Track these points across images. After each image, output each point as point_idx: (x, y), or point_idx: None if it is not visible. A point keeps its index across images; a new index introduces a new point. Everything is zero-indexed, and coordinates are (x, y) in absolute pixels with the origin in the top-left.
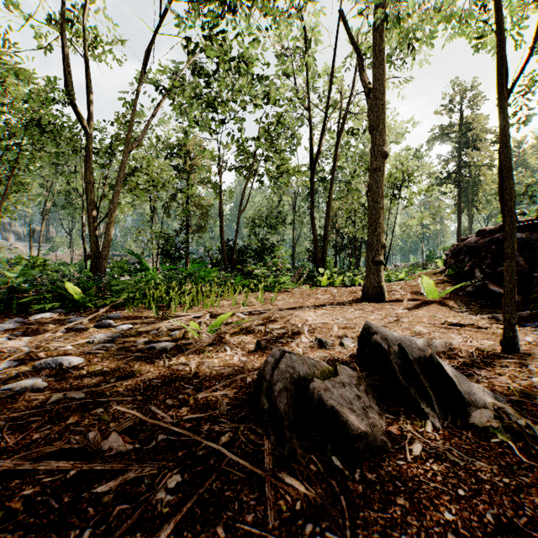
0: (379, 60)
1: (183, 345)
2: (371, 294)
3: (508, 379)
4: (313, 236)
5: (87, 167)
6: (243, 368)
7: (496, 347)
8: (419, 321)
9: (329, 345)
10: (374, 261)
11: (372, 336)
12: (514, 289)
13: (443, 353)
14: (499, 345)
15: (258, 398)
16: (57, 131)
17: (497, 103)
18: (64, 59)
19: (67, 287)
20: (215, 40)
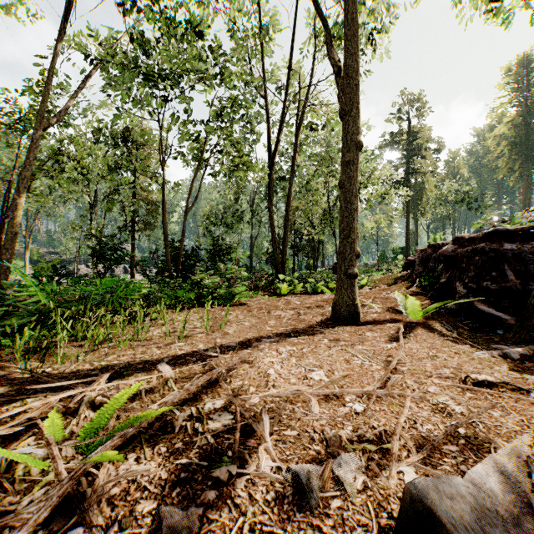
0: (352, 31)
1: None
2: (344, 314)
3: None
4: (273, 238)
5: None
6: None
7: None
8: (424, 370)
9: (316, 486)
10: (347, 274)
11: None
12: None
13: None
14: None
15: None
16: None
17: None
18: None
19: None
20: (157, 3)
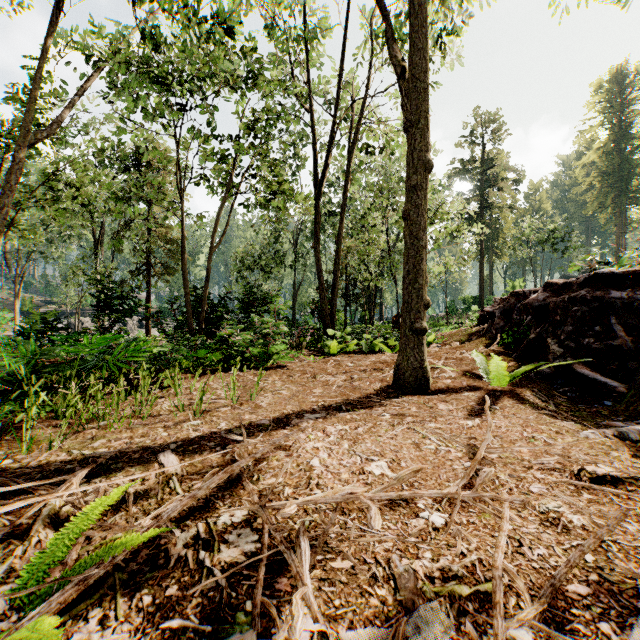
0: (420, 21)
1: None
2: (409, 380)
3: None
4: (320, 284)
5: None
6: None
7: None
8: (520, 458)
9: None
10: (414, 329)
11: None
12: None
13: None
14: None
15: None
16: None
17: None
18: None
19: None
20: None
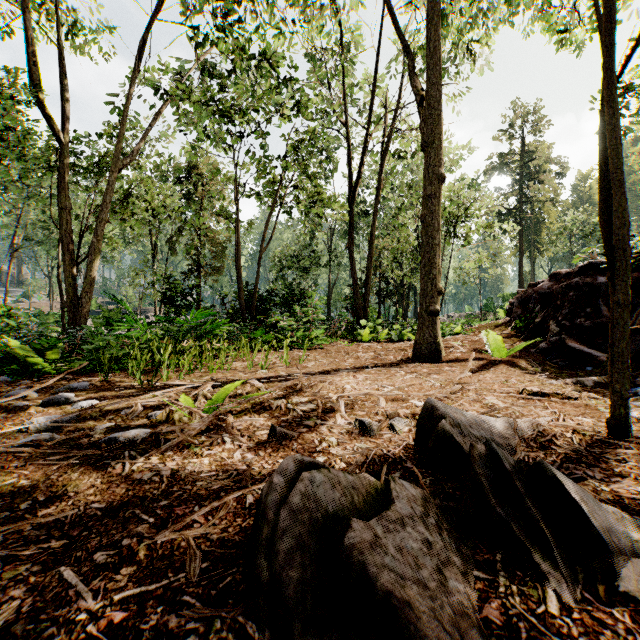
0: (434, 59)
1: (163, 433)
2: (424, 352)
3: (636, 484)
4: (353, 280)
5: (62, 188)
6: (244, 476)
7: (598, 428)
8: (489, 389)
9: (375, 428)
10: (428, 311)
11: (438, 421)
12: (626, 350)
13: (533, 440)
14: (606, 426)
15: (255, 549)
16: (19, 139)
17: (604, 93)
18: (29, 45)
19: (14, 345)
20: (231, 33)
